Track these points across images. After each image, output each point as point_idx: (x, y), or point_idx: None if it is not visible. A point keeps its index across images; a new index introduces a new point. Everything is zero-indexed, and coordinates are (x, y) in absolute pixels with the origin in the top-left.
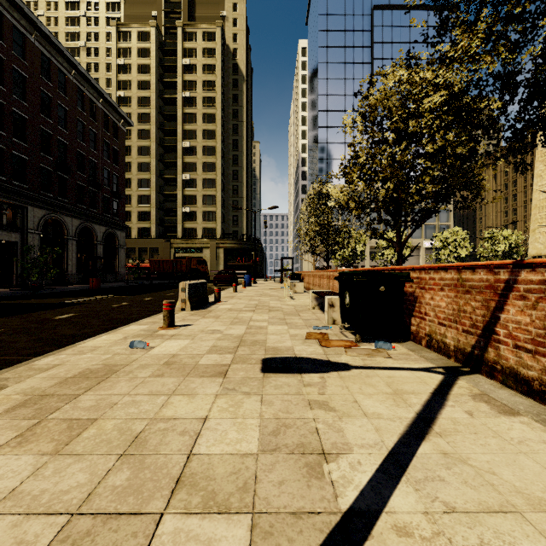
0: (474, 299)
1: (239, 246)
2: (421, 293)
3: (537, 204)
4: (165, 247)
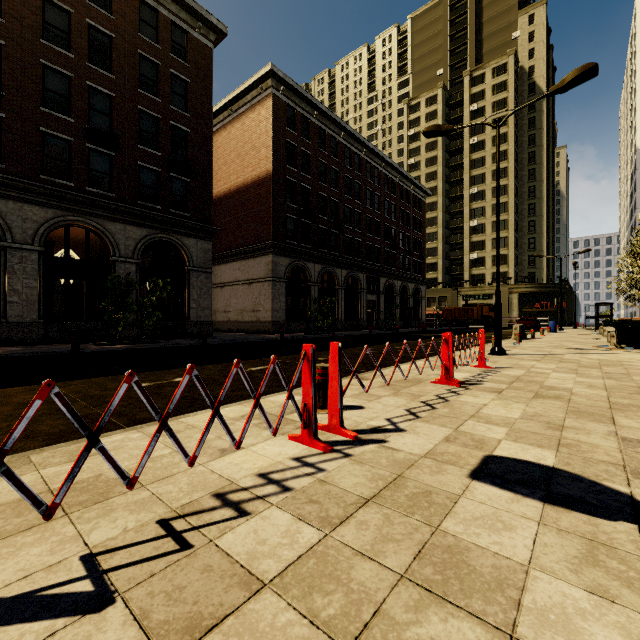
0: None
1: (537, 289)
2: None
3: None
4: (453, 296)
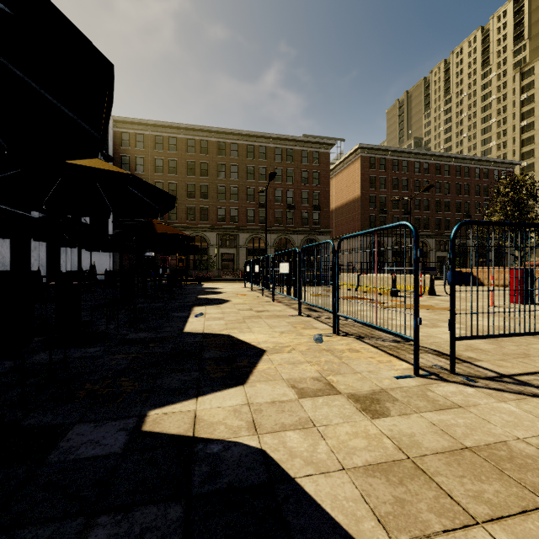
0: None
1: None
2: None
3: None
4: None
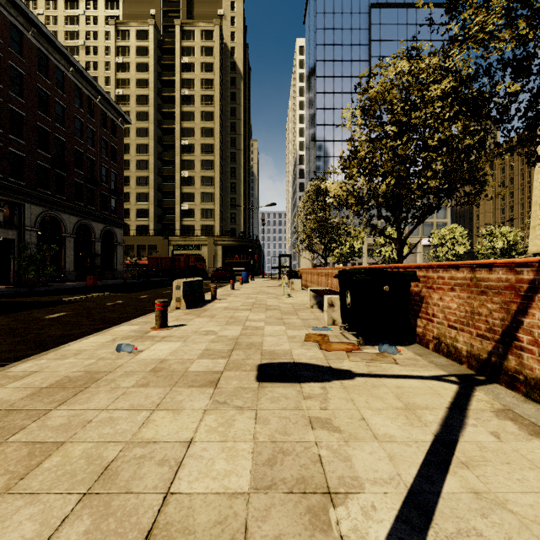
0: (491, 300)
1: (237, 243)
2: (428, 293)
3: (537, 200)
4: (164, 245)
